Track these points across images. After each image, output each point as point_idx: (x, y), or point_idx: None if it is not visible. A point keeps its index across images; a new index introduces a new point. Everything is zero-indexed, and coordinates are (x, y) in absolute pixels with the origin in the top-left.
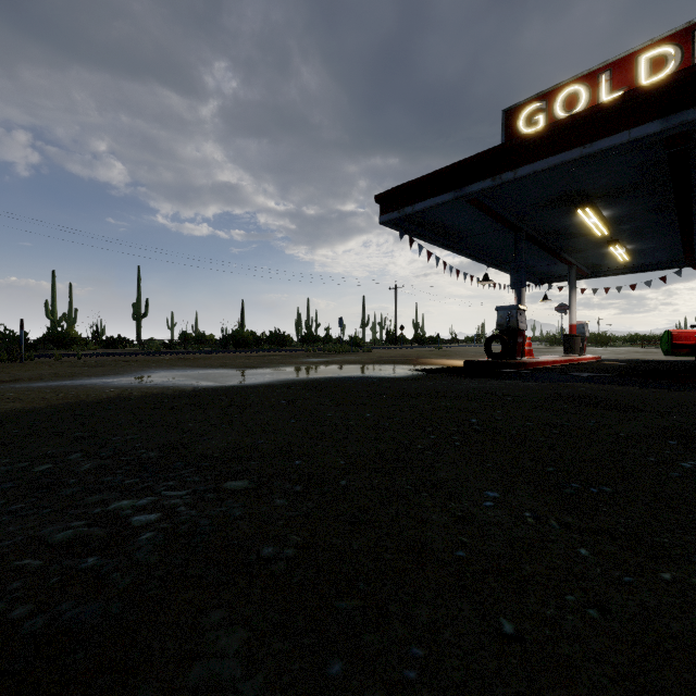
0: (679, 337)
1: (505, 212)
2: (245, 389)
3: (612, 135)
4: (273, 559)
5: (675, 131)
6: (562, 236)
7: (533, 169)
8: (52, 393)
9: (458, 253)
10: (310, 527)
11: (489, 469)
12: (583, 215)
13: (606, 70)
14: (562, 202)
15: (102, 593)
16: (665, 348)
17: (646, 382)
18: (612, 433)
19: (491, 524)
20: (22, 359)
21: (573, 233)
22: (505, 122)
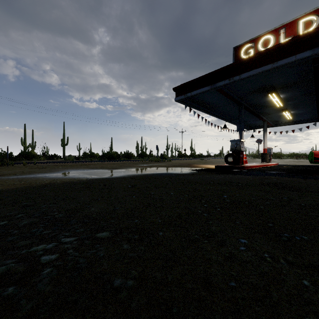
0: (317, 154)
1: (234, 95)
2: (111, 180)
3: (287, 58)
4: (120, 288)
5: (318, 55)
6: (261, 107)
7: (248, 74)
8: (18, 181)
9: (212, 115)
10: (142, 264)
11: (238, 225)
12: (271, 97)
13: (283, 27)
14: (261, 91)
15: (11, 316)
16: (310, 159)
17: (304, 176)
18: (297, 203)
19: (246, 262)
20: (8, 164)
21: (266, 105)
22: (234, 53)
